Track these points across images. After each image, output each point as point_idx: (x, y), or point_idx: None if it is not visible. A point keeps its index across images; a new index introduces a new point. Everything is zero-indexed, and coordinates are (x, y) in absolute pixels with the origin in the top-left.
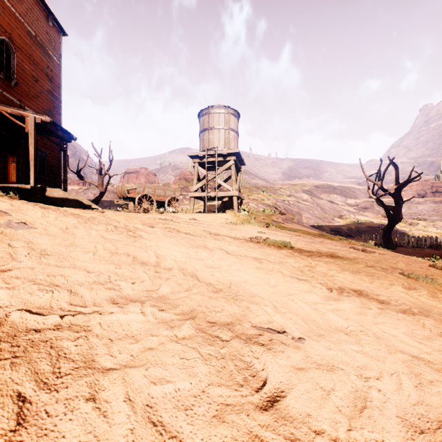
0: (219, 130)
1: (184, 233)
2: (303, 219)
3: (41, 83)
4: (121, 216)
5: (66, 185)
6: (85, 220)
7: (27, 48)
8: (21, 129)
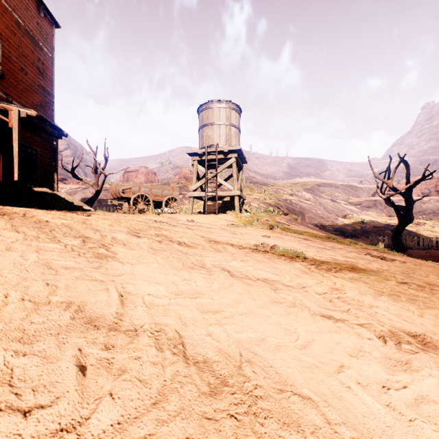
0: (220, 125)
1: (178, 242)
2: (306, 219)
3: (31, 77)
4: (107, 220)
5: (57, 184)
6: (45, 232)
7: (15, 39)
8: (8, 125)
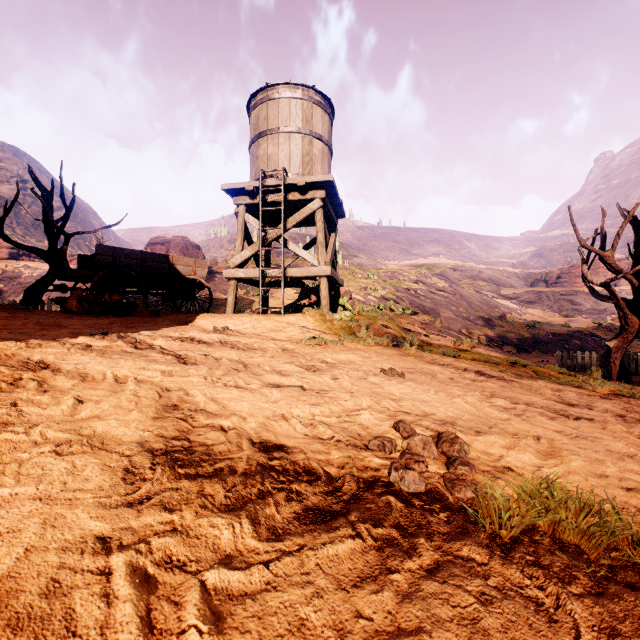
0: (291, 134)
1: None
2: (442, 321)
3: None
4: None
5: None
6: None
7: None
8: None
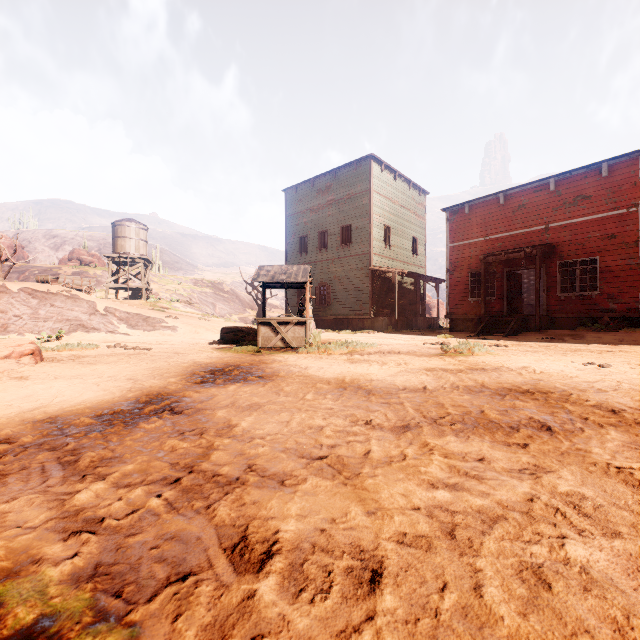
0: (131, 239)
1: None
2: (217, 309)
3: None
4: None
5: None
6: None
7: None
8: None
